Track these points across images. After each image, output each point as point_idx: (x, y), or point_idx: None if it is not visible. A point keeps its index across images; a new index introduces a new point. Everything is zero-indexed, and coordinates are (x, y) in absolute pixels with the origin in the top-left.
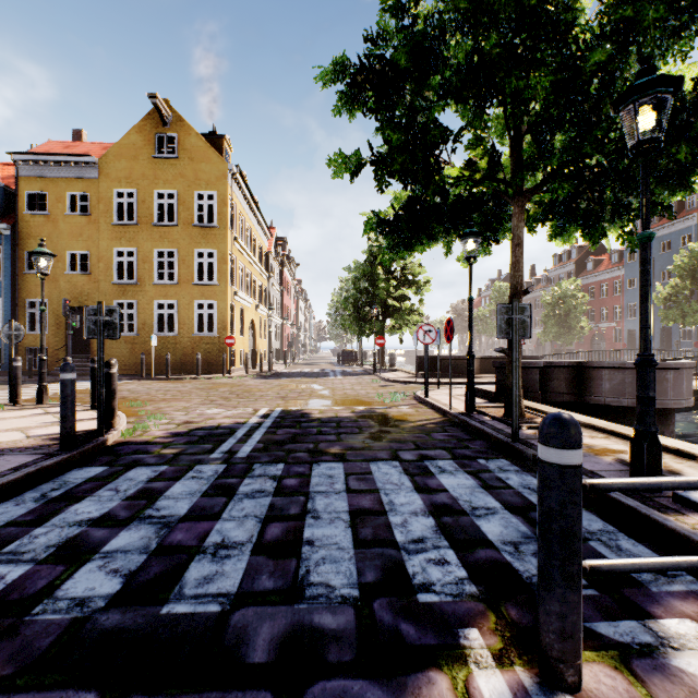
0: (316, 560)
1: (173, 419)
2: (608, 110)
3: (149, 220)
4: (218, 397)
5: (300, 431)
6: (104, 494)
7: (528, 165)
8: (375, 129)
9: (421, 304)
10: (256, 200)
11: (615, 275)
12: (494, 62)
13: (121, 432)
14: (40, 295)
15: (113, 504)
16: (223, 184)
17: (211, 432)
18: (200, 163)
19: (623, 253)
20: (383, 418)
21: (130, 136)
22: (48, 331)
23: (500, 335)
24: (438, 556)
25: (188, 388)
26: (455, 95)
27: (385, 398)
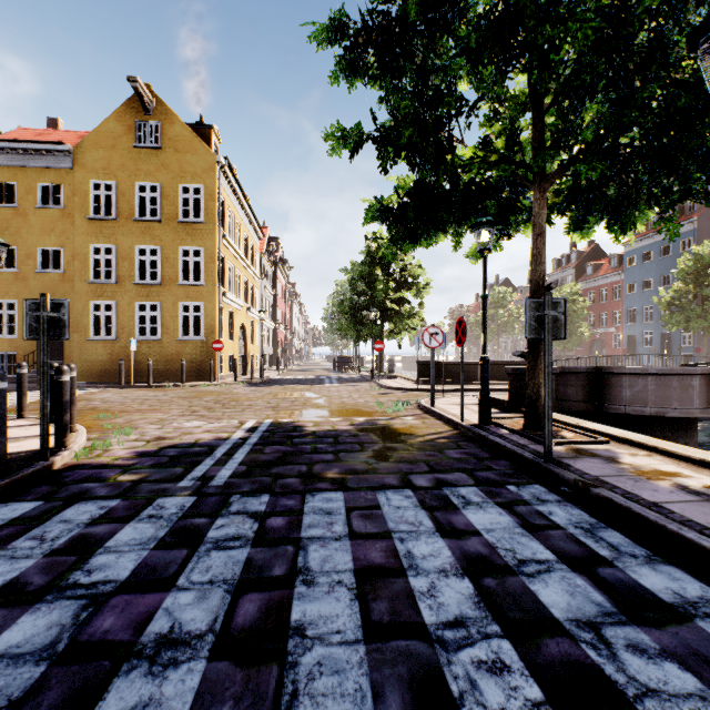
0: (309, 667)
1: (144, 434)
2: (657, 68)
3: (130, 215)
4: (201, 407)
5: (291, 448)
6: (21, 546)
7: (552, 143)
8: (379, 97)
9: (421, 308)
10: (248, 197)
11: (615, 280)
12: (524, 8)
13: (74, 452)
14: (8, 295)
15: (29, 563)
16: (210, 177)
17: (185, 451)
18: (185, 153)
19: (622, 258)
20: (386, 431)
21: (108, 124)
22: (17, 334)
23: (529, 335)
24: (491, 655)
25: (169, 397)
26: (468, 66)
27: (387, 408)
